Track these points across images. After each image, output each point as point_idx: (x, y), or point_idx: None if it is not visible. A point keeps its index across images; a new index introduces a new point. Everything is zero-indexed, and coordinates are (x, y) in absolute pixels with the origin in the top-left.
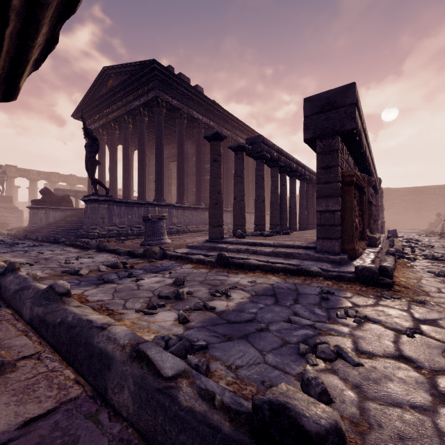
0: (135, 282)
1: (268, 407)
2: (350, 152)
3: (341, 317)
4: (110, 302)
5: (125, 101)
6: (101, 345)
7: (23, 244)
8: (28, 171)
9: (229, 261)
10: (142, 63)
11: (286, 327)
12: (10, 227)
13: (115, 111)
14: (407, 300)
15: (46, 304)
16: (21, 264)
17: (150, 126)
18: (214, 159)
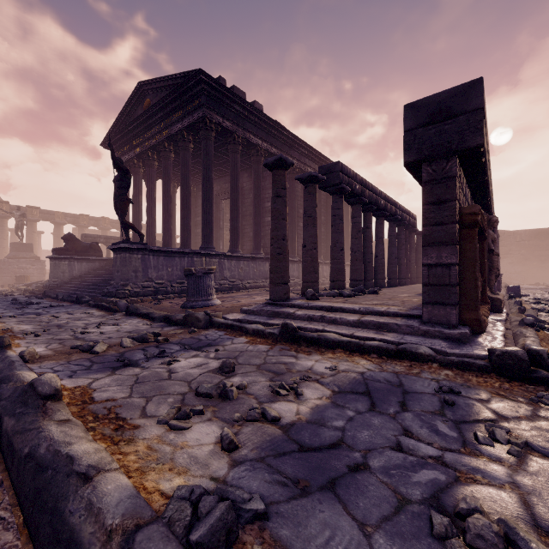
0: (167, 366)
1: None
2: (468, 181)
3: (484, 442)
4: (124, 403)
5: (165, 124)
6: (75, 520)
7: (39, 304)
8: (52, 213)
9: (298, 335)
10: (186, 75)
11: (396, 463)
12: (29, 281)
13: (153, 137)
14: None
15: (21, 413)
16: (23, 334)
17: (196, 155)
18: (277, 194)
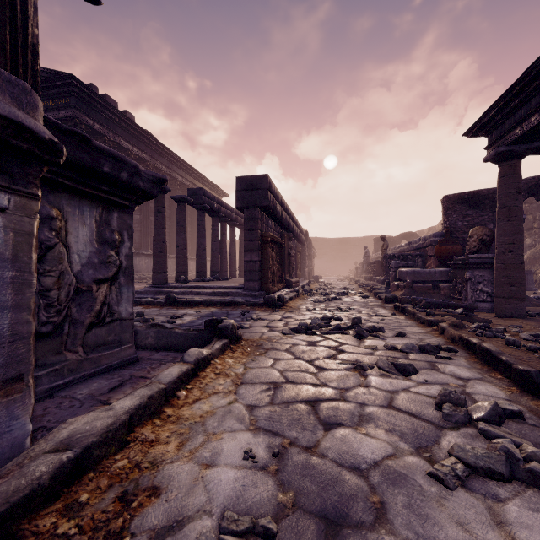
0: None
1: (209, 320)
2: (270, 217)
3: (248, 319)
4: None
5: None
6: None
7: None
8: None
9: (178, 300)
10: (53, 72)
11: None
12: None
13: None
14: (286, 311)
15: None
16: None
17: None
18: (159, 210)
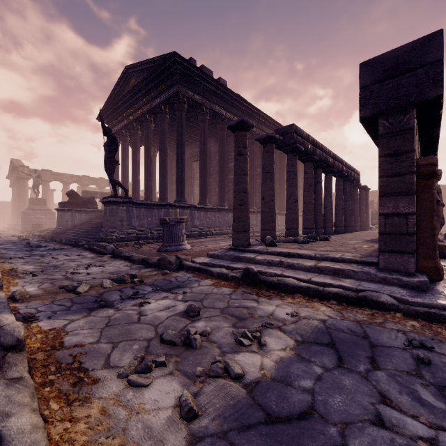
0: (138, 307)
1: None
2: (421, 135)
3: None
4: (91, 350)
5: (146, 100)
6: None
7: (46, 247)
8: (61, 175)
9: (259, 279)
10: (163, 57)
11: None
12: (43, 228)
13: (137, 111)
14: None
15: None
16: (24, 274)
17: (172, 124)
18: (239, 152)
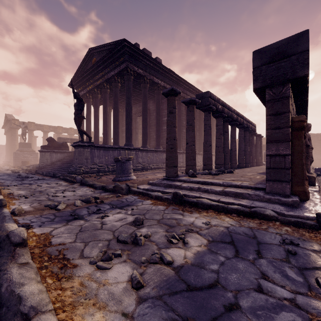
0: (101, 219)
1: None
2: (295, 100)
3: None
4: (70, 247)
5: (104, 72)
6: None
7: (32, 178)
8: (42, 126)
9: (184, 200)
10: (116, 42)
11: (260, 304)
12: (29, 164)
13: (97, 80)
14: None
15: None
16: (19, 197)
17: (122, 90)
18: (170, 111)
